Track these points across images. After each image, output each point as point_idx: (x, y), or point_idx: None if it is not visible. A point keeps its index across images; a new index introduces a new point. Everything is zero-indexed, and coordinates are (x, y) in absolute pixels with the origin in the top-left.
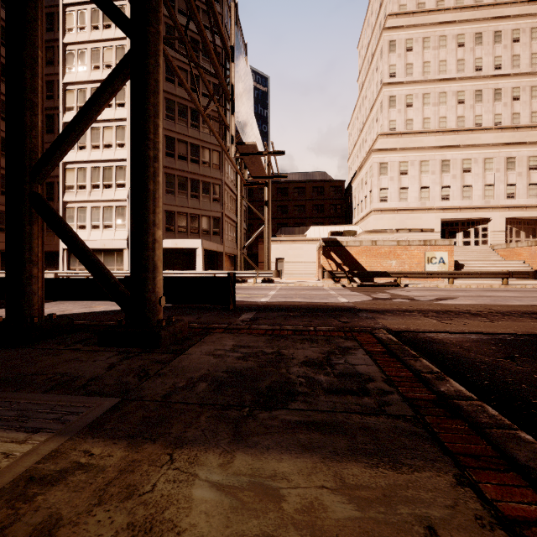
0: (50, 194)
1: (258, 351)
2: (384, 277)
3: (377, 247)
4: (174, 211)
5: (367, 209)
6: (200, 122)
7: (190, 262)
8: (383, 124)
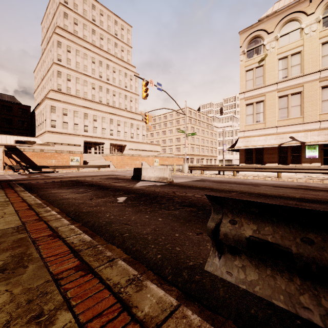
0: None
1: None
2: (46, 168)
3: (44, 153)
4: None
5: (43, 129)
6: None
7: None
8: (54, 84)
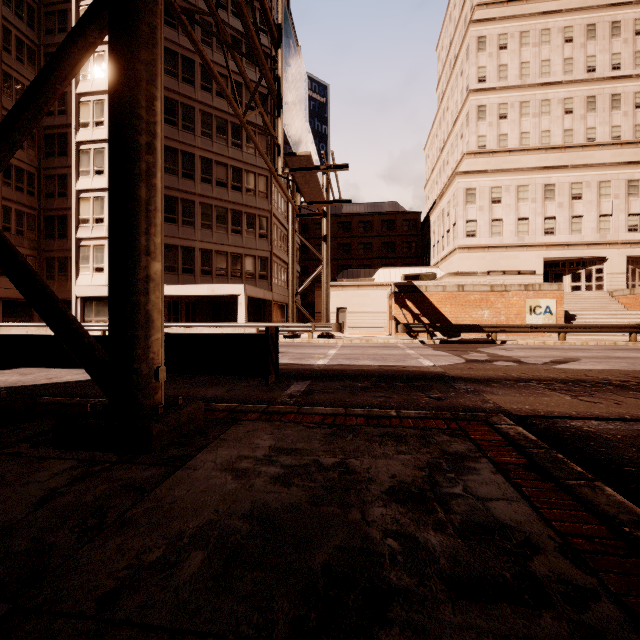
0: (62, 230)
1: (311, 463)
2: (475, 331)
3: (465, 293)
4: (212, 250)
5: (449, 246)
6: (243, 141)
7: (232, 312)
8: (469, 141)
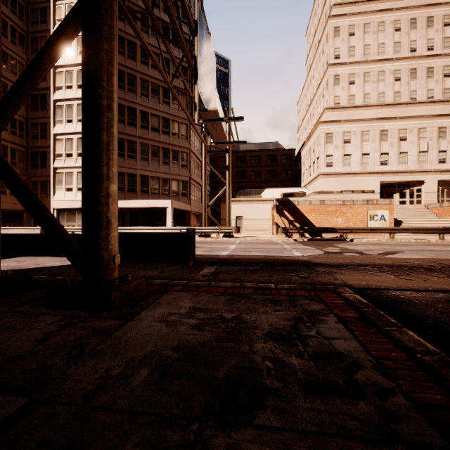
0: (43, 161)
1: (217, 317)
2: (332, 232)
3: (325, 206)
4: (148, 176)
5: (314, 173)
6: (170, 99)
7: (162, 219)
8: (328, 99)
